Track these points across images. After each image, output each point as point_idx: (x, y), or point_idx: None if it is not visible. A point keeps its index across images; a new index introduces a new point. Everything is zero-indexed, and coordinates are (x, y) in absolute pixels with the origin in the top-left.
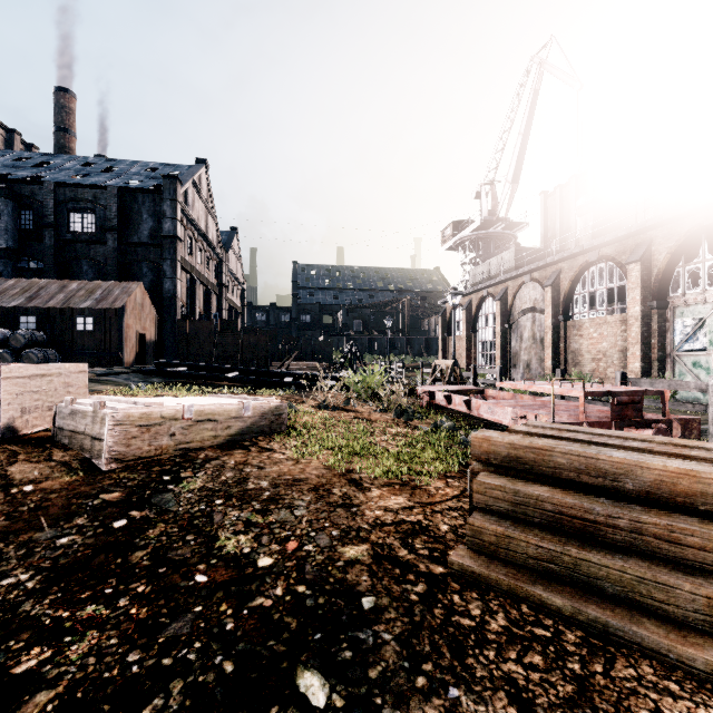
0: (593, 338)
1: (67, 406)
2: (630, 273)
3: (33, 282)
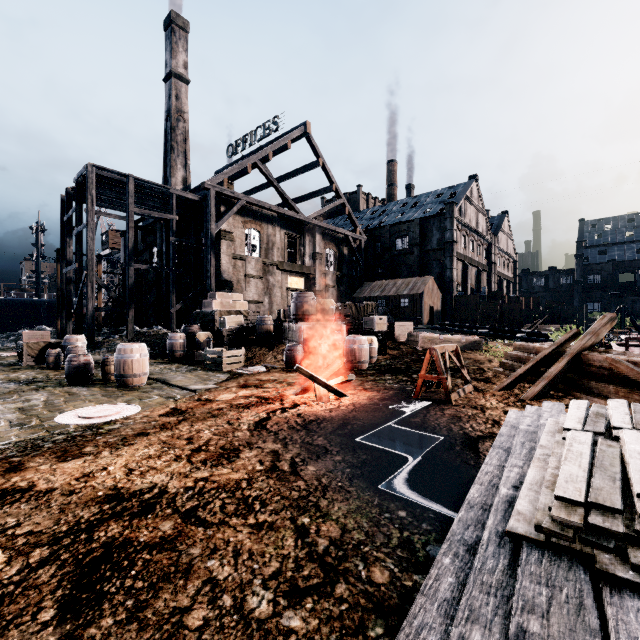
0: None
1: (409, 333)
2: None
3: (382, 282)
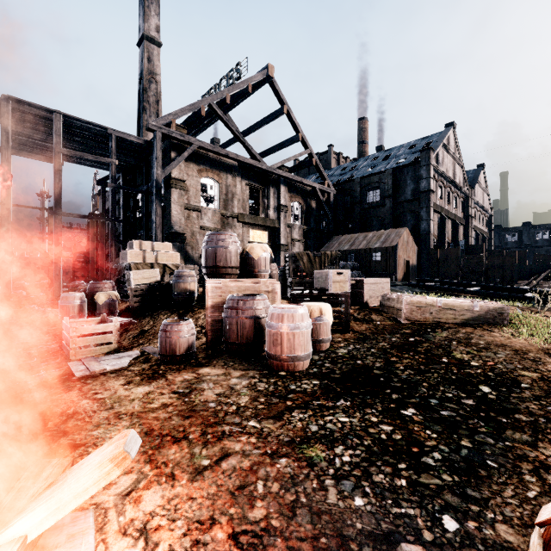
0: None
1: (386, 296)
2: None
3: (352, 236)
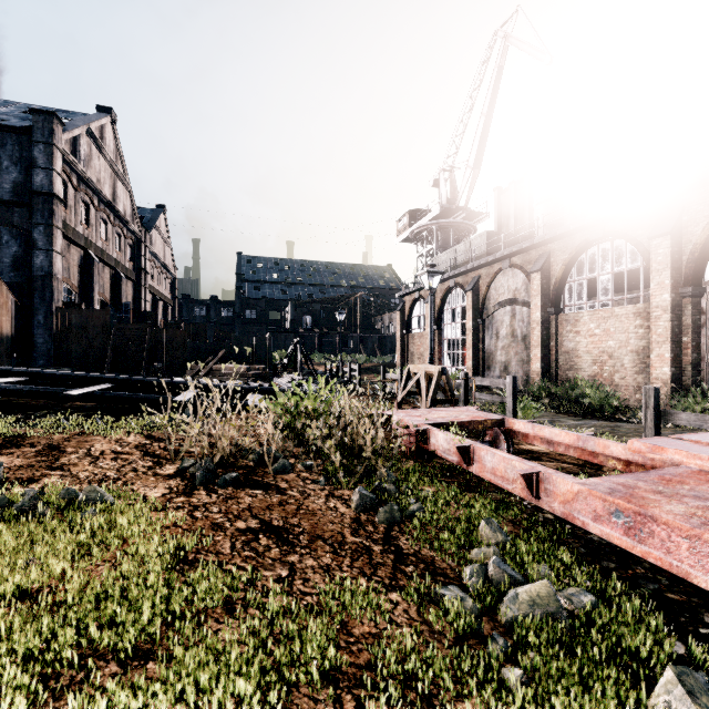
0: (594, 335)
1: None
2: (654, 250)
3: None
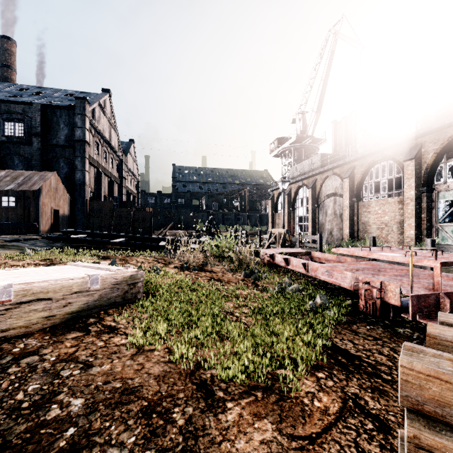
0: (378, 213)
1: None
2: (406, 167)
3: None
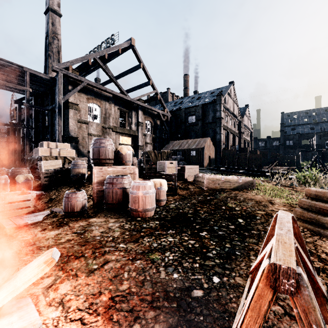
0: None
1: (196, 175)
2: None
3: (180, 141)
